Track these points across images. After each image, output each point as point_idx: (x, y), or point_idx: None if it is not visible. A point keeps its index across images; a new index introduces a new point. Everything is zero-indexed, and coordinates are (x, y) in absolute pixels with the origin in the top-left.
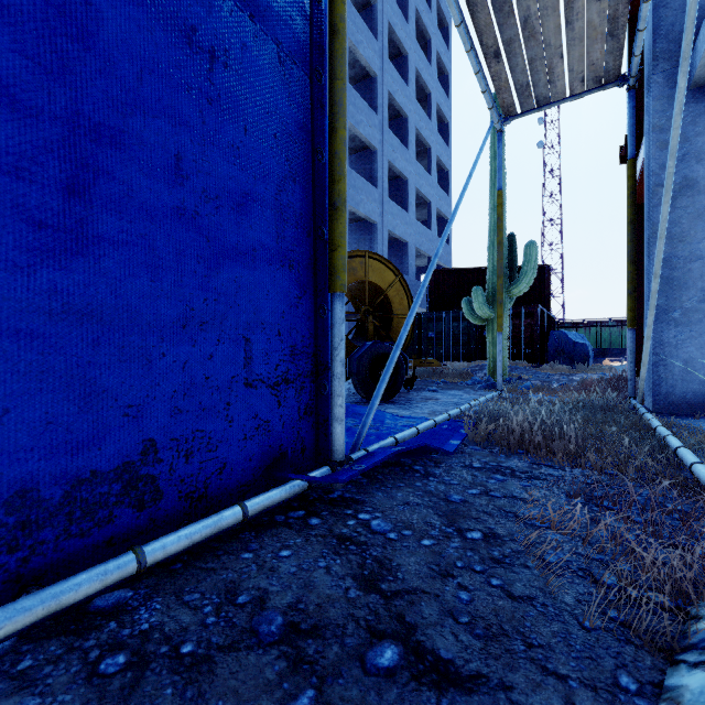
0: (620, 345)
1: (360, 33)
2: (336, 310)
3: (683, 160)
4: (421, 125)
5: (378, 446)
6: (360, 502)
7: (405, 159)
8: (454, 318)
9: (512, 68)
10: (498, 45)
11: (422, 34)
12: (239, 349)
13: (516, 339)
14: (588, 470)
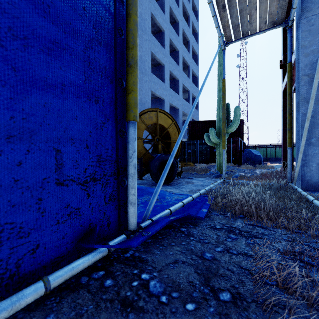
0: (275, 156)
1: (157, 10)
2: (130, 132)
3: (316, 62)
4: (185, 54)
5: (159, 216)
6: (144, 261)
7: (178, 70)
8: (200, 143)
9: (231, 15)
10: (224, 1)
11: (185, 13)
12: (50, 158)
13: (228, 153)
14: (284, 230)
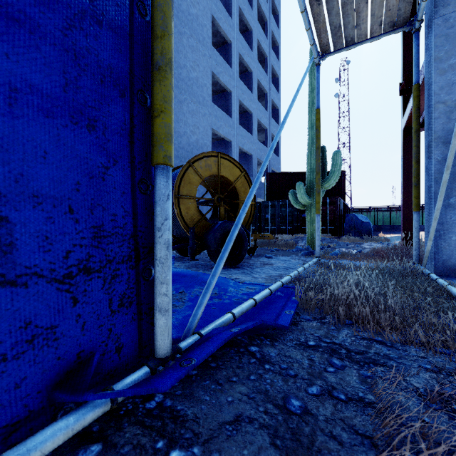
0: (389, 223)
1: (220, 12)
2: (159, 184)
3: None
4: (261, 77)
5: (214, 327)
6: (180, 419)
7: (251, 99)
8: (283, 205)
9: (329, 11)
10: None
11: (261, 18)
12: None
13: (323, 219)
14: (420, 348)
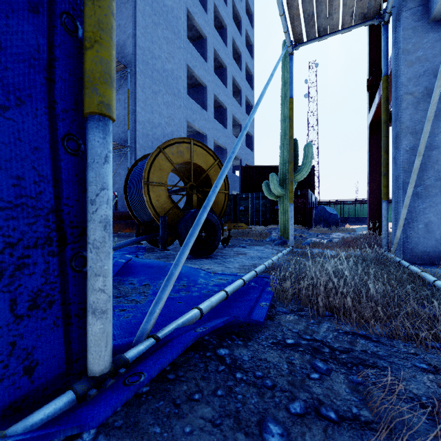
0: (354, 215)
1: (195, 7)
2: (93, 141)
3: (424, 75)
4: (235, 74)
5: (175, 326)
6: None
7: (225, 94)
8: (256, 198)
9: None
10: None
11: (236, 16)
12: None
13: (295, 211)
14: (409, 343)
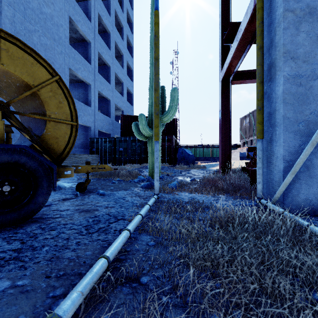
0: (203, 156)
1: None
2: None
3: None
4: (118, 40)
5: None
6: None
7: (109, 55)
8: (133, 141)
9: None
10: None
11: None
12: None
13: (163, 152)
14: None
